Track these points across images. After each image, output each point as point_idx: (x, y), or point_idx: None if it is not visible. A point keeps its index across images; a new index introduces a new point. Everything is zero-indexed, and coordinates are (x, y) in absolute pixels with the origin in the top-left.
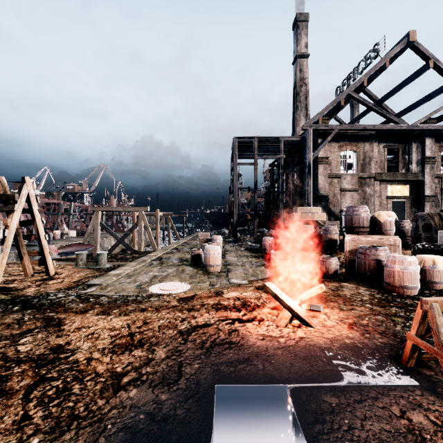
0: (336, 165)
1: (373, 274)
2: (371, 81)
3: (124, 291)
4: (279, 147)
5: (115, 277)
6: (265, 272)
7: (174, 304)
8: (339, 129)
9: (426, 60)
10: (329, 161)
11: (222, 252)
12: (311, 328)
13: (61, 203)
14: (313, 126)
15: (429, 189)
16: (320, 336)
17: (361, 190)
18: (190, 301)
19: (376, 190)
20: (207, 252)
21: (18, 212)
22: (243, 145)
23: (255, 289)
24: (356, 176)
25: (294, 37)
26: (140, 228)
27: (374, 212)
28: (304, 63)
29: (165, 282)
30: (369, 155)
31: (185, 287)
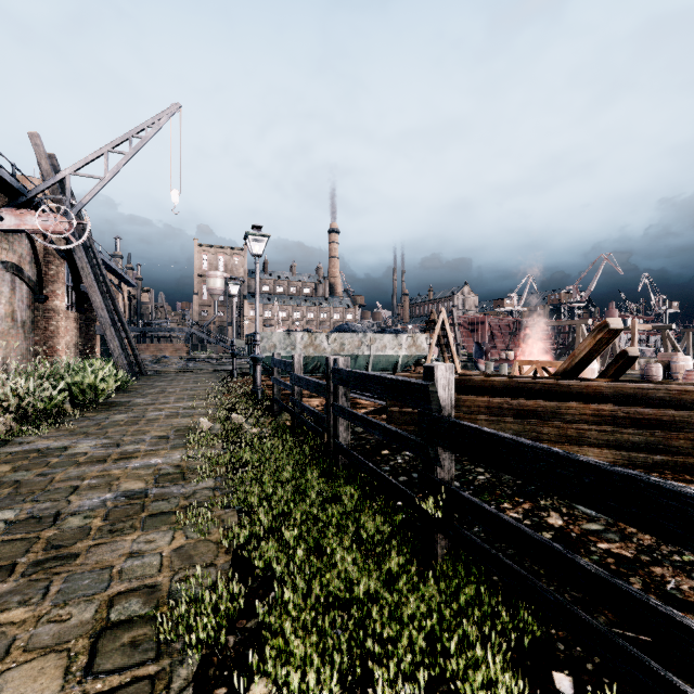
0: None
1: None
2: None
3: None
4: None
5: None
6: None
7: None
8: None
9: None
10: None
11: None
12: None
13: (523, 321)
14: None
15: None
16: None
17: None
18: None
19: None
20: None
21: (437, 330)
22: None
23: None
24: None
25: None
26: (576, 345)
27: None
28: None
29: None
30: None
31: None
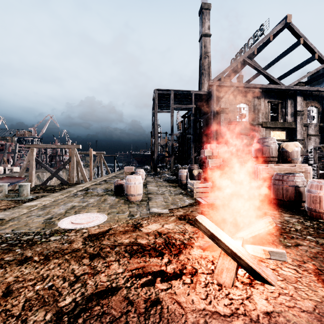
0: (233, 115)
1: (291, 200)
2: (258, 52)
3: (27, 226)
4: (190, 100)
5: (26, 209)
6: (184, 200)
7: (76, 246)
8: (236, 86)
9: (297, 38)
10: (229, 111)
11: (144, 183)
12: (269, 286)
13: (7, 144)
14: (217, 83)
15: (299, 134)
16: (294, 305)
17: (252, 134)
18: (99, 240)
19: (262, 135)
20: (128, 182)
21: None
22: (162, 96)
23: (177, 219)
24: (248, 124)
25: (200, 21)
26: (72, 163)
27: (282, 143)
28: (208, 41)
29: (81, 213)
30: (258, 108)
31: (101, 219)
